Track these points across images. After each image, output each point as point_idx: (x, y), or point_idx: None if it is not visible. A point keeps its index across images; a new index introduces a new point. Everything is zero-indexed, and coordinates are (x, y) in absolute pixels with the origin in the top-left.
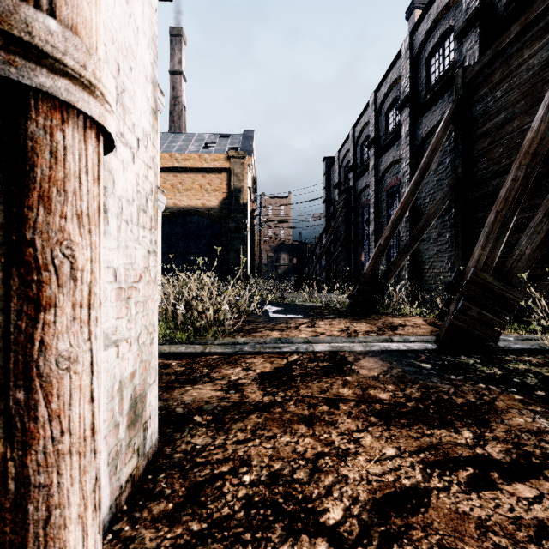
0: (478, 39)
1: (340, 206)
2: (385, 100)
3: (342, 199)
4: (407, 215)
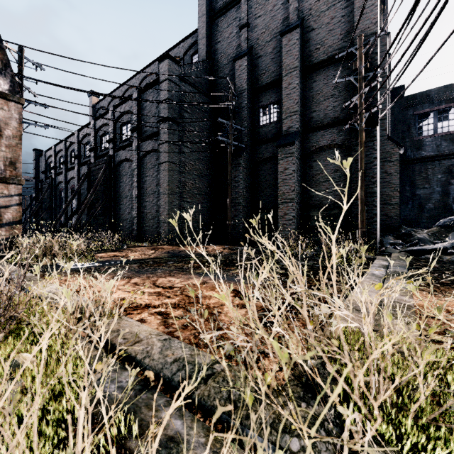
0: (93, 156)
1: (46, 186)
2: (70, 146)
3: (48, 183)
4: (77, 203)
